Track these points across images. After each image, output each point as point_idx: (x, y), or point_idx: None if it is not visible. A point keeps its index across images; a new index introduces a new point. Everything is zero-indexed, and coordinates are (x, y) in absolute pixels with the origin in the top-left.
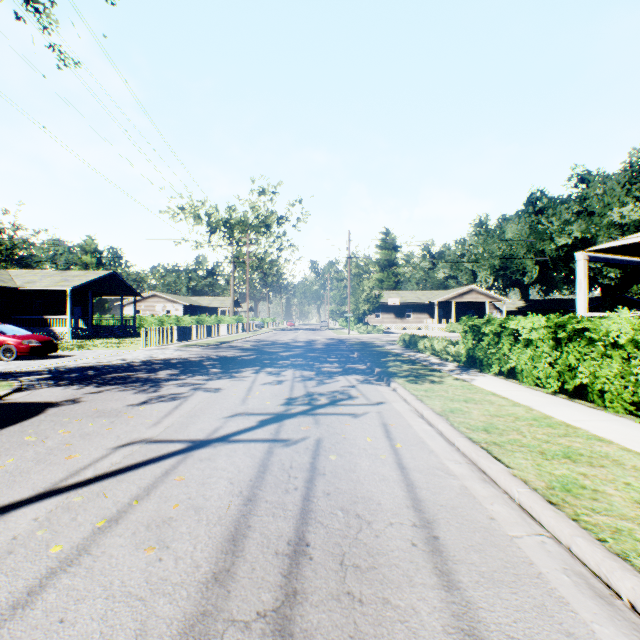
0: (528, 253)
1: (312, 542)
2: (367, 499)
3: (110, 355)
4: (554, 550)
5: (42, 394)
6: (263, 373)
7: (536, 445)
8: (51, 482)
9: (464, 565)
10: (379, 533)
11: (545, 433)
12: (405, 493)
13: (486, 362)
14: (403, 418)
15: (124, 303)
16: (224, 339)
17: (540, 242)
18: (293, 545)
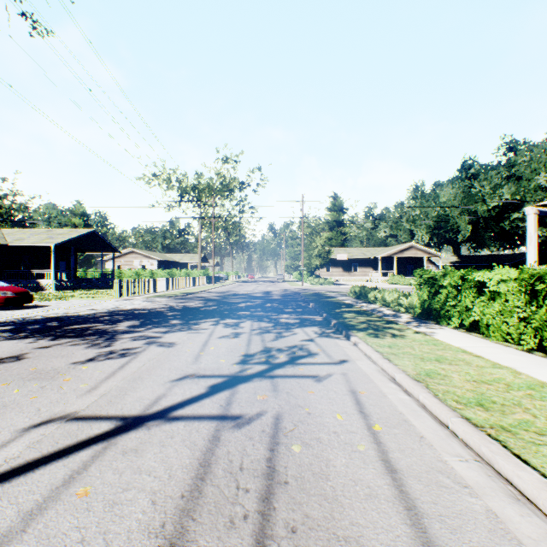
0: (462, 213)
1: None
2: (354, 545)
3: (82, 305)
4: None
5: None
6: (221, 325)
7: None
8: None
9: None
10: None
11: None
12: (409, 529)
13: (444, 314)
14: (373, 382)
15: (106, 258)
16: (191, 290)
17: (473, 204)
18: None
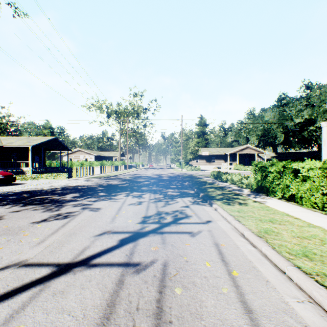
0: (279, 127)
1: None
2: None
3: (46, 183)
4: None
5: None
6: (131, 196)
7: None
8: None
9: None
10: None
11: None
12: None
13: (272, 190)
14: (229, 237)
15: (63, 154)
16: (114, 174)
17: (285, 121)
18: None
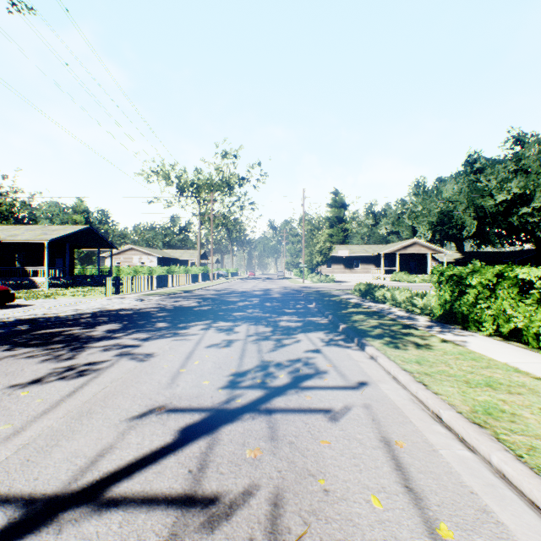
0: (468, 209)
1: None
2: None
3: (67, 305)
4: None
5: None
6: (213, 329)
7: None
8: None
9: None
10: None
11: None
12: None
13: (473, 318)
14: (410, 423)
15: (105, 255)
16: (188, 288)
17: (479, 199)
18: None
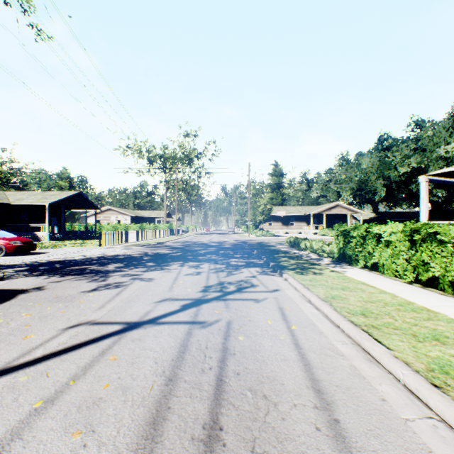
0: (378, 178)
1: (225, 426)
2: (272, 379)
3: (75, 252)
4: (447, 435)
5: (17, 283)
6: (186, 266)
7: (407, 328)
8: (5, 361)
9: (367, 453)
10: (285, 416)
11: (412, 317)
12: (304, 373)
13: (354, 258)
14: (295, 303)
15: (88, 215)
16: (159, 240)
17: (387, 170)
18: (208, 429)
